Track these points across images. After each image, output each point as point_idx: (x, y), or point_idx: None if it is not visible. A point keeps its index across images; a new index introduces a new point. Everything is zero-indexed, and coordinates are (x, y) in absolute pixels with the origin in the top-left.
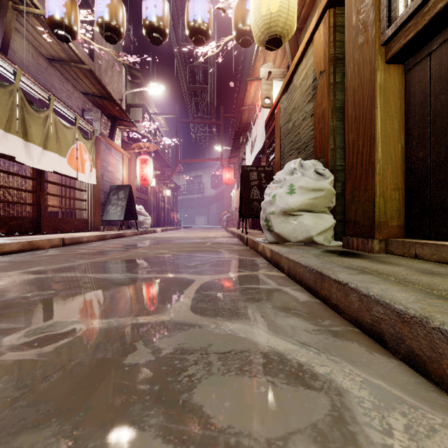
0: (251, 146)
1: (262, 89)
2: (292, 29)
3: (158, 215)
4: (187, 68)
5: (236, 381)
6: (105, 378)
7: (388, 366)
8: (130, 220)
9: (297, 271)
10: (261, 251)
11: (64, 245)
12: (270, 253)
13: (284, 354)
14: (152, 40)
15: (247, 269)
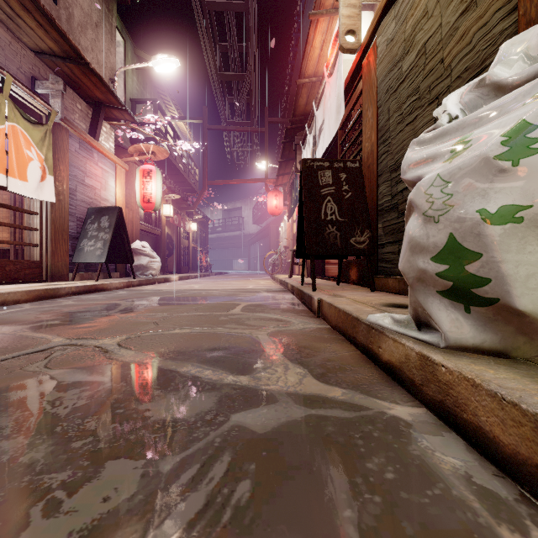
0: (313, 144)
1: (340, 15)
2: None
3: (179, 257)
4: (218, 48)
5: None
6: None
7: None
8: (128, 264)
9: None
10: (402, 368)
11: None
12: None
13: None
14: None
15: None
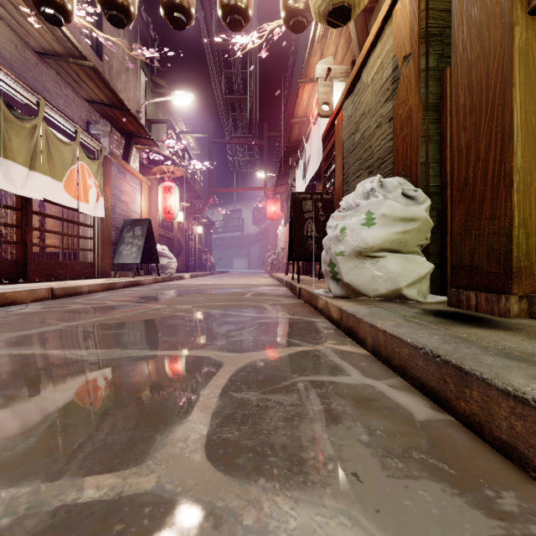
0: (303, 170)
1: (318, 92)
2: None
3: (187, 258)
4: (223, 74)
5: None
6: None
7: None
8: (150, 264)
9: (395, 351)
10: (322, 308)
11: (53, 297)
12: (338, 313)
13: None
14: (172, 23)
15: (305, 339)
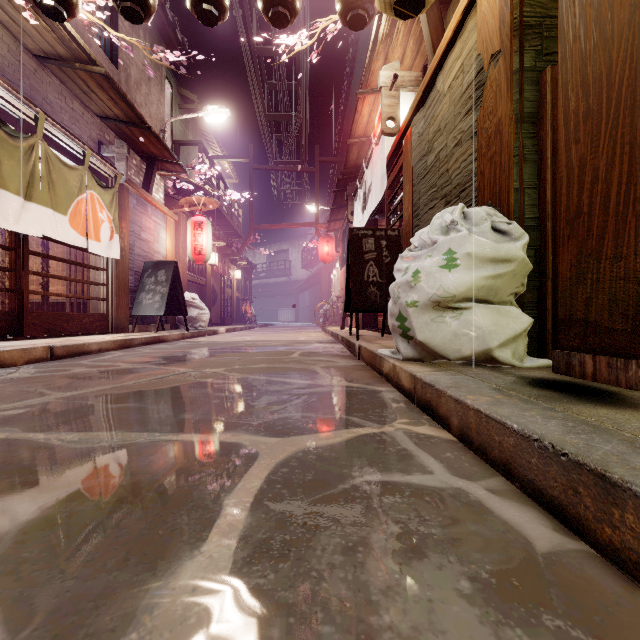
0: (363, 201)
1: (382, 104)
2: None
3: (222, 308)
4: (266, 87)
5: None
6: None
7: None
8: (177, 316)
9: (494, 439)
10: (389, 374)
11: (53, 358)
12: (411, 381)
13: None
14: (201, 17)
15: (369, 416)
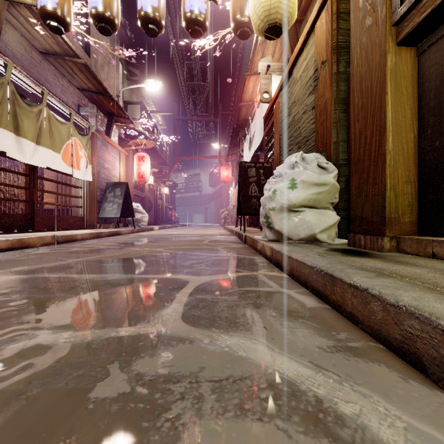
0: (249, 143)
1: (260, 83)
2: (293, 16)
3: (156, 213)
4: (185, 65)
5: (235, 428)
6: (58, 423)
7: (434, 402)
8: (127, 218)
9: (302, 272)
10: (260, 249)
11: (56, 243)
12: (270, 251)
13: (296, 383)
14: (147, 32)
15: (246, 268)
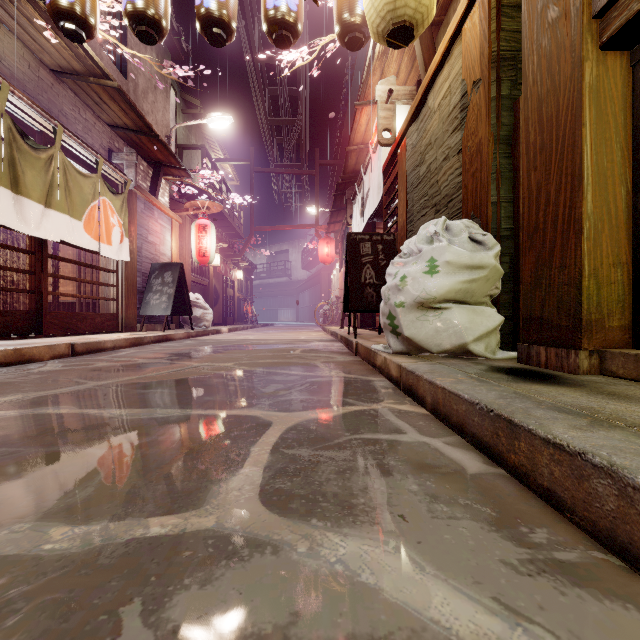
0: (361, 205)
1: (378, 116)
2: (430, 12)
3: (224, 308)
4: (267, 92)
5: None
6: None
7: None
8: (182, 316)
9: (453, 408)
10: (381, 366)
11: (74, 354)
12: (398, 370)
13: None
14: (210, 39)
15: (361, 398)
